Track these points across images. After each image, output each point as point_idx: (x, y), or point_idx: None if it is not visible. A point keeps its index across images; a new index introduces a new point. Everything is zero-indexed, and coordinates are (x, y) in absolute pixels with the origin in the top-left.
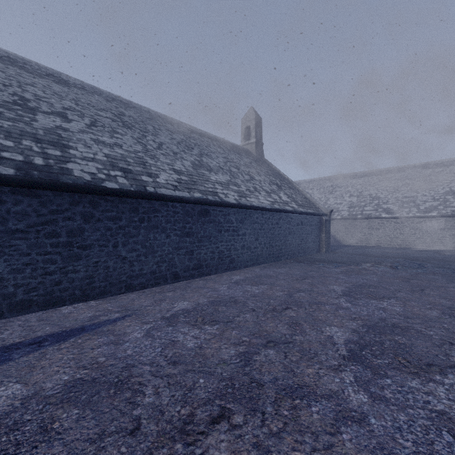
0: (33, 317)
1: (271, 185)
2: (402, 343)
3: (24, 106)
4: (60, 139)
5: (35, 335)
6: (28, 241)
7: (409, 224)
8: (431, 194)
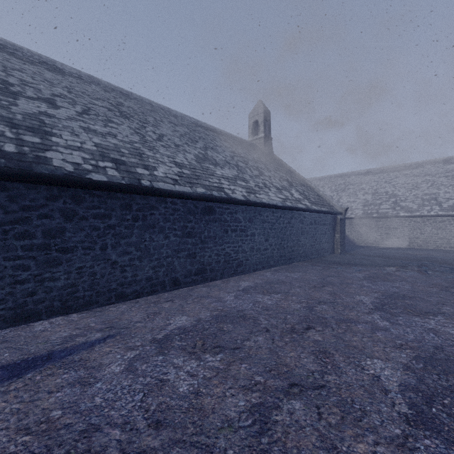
0: None
1: (282, 181)
2: None
3: (5, 90)
4: (41, 125)
5: None
6: None
7: (430, 223)
8: None
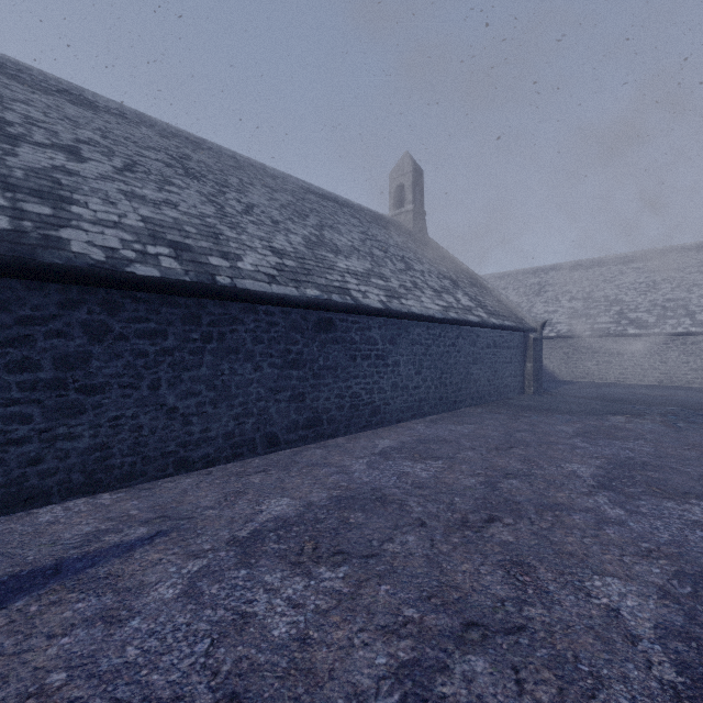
0: None
1: (442, 279)
2: None
3: None
4: (55, 188)
5: None
6: None
7: (677, 345)
8: None
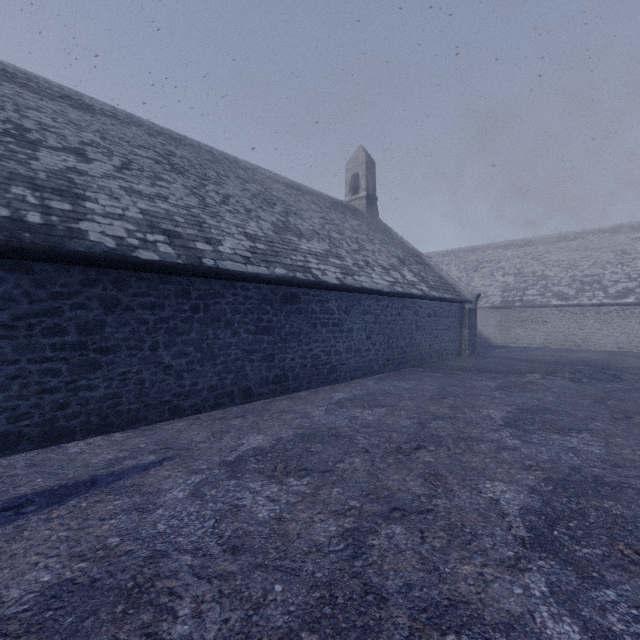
0: (21, 460)
1: (390, 258)
2: (617, 515)
3: (20, 139)
4: (71, 186)
5: (15, 493)
6: (14, 341)
7: (592, 315)
8: (625, 271)
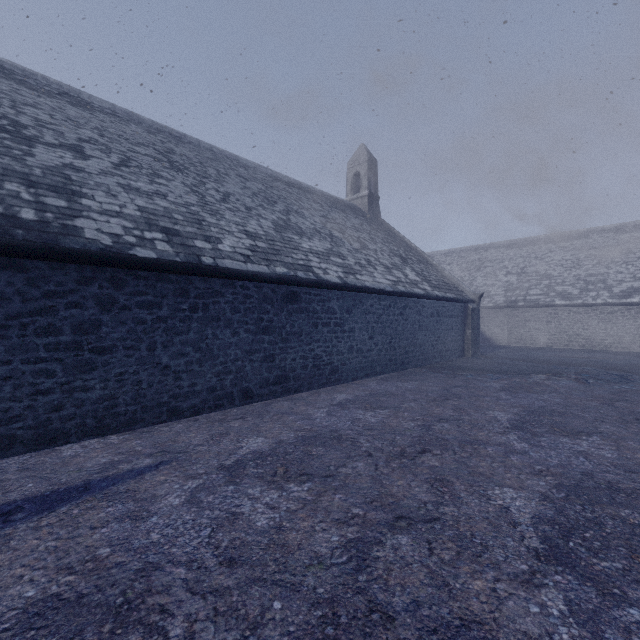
0: (14, 464)
1: (392, 257)
2: (635, 525)
3: (16, 135)
4: (67, 183)
5: (4, 499)
6: (7, 341)
7: (596, 315)
8: (629, 270)
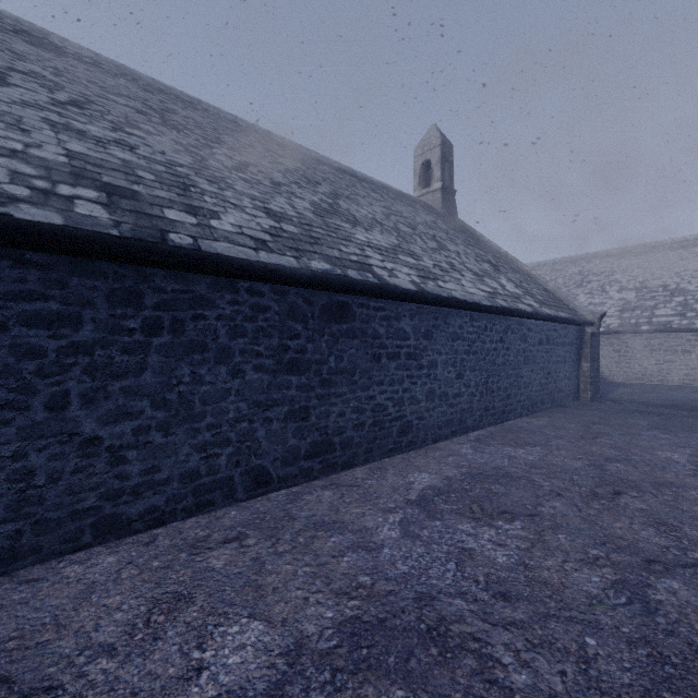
0: None
1: (480, 262)
2: None
3: None
4: None
5: None
6: None
7: None
8: None
